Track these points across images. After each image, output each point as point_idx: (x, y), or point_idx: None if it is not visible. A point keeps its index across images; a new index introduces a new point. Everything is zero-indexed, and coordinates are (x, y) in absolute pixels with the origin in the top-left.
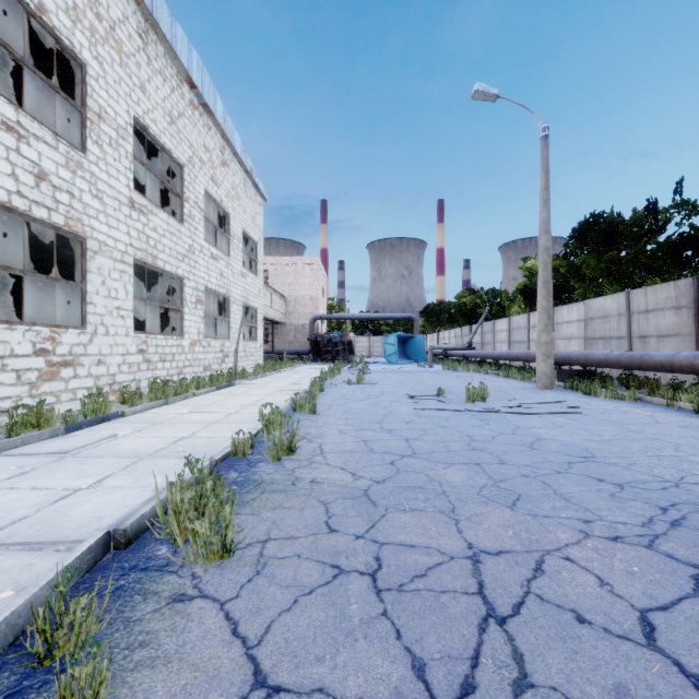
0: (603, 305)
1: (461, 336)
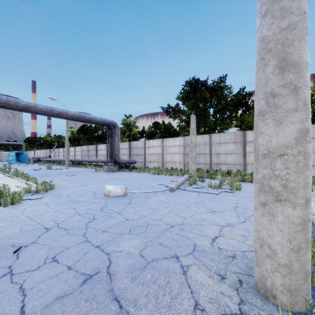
0: (84, 148)
1: (46, 153)
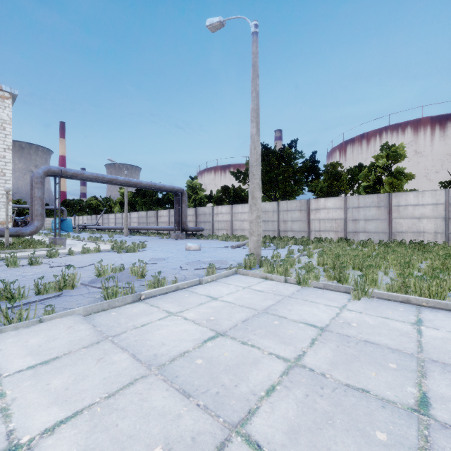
0: (142, 214)
1: (91, 220)
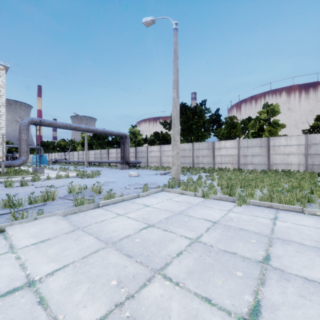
0: (97, 151)
1: (61, 155)
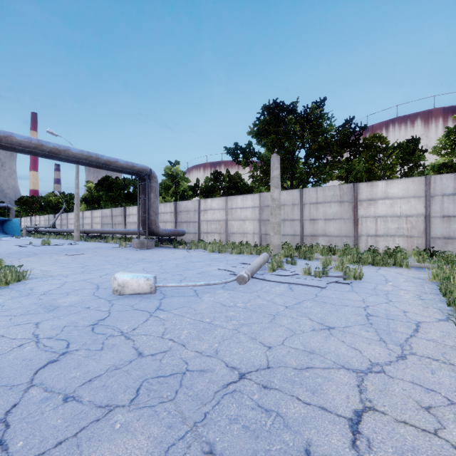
0: (106, 212)
1: (48, 220)
